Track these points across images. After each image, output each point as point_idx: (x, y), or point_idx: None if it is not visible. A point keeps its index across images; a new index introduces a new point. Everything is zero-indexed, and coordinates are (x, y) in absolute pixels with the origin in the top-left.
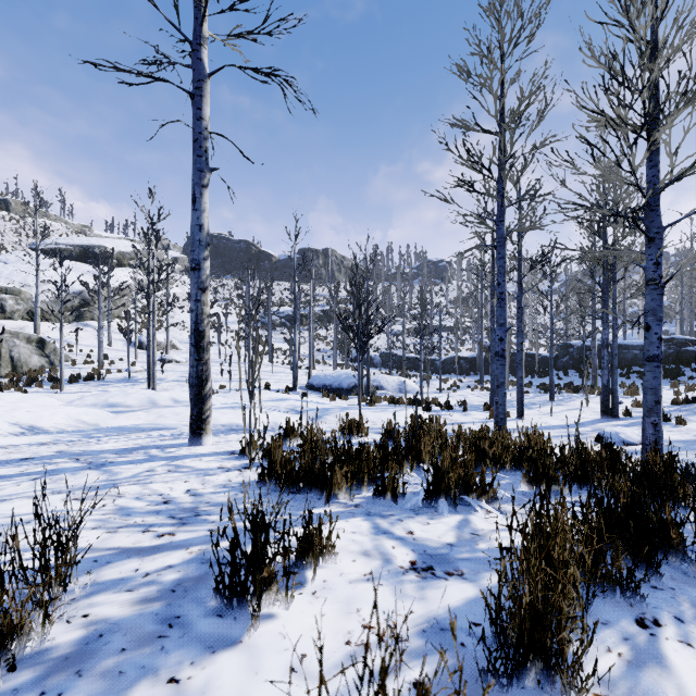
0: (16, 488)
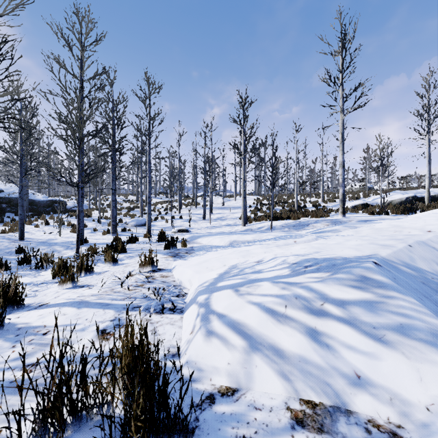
0: (365, 216)
